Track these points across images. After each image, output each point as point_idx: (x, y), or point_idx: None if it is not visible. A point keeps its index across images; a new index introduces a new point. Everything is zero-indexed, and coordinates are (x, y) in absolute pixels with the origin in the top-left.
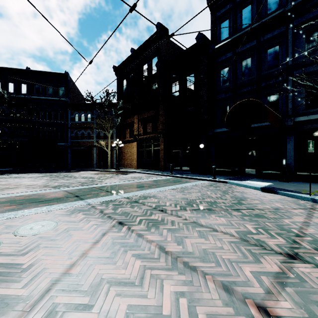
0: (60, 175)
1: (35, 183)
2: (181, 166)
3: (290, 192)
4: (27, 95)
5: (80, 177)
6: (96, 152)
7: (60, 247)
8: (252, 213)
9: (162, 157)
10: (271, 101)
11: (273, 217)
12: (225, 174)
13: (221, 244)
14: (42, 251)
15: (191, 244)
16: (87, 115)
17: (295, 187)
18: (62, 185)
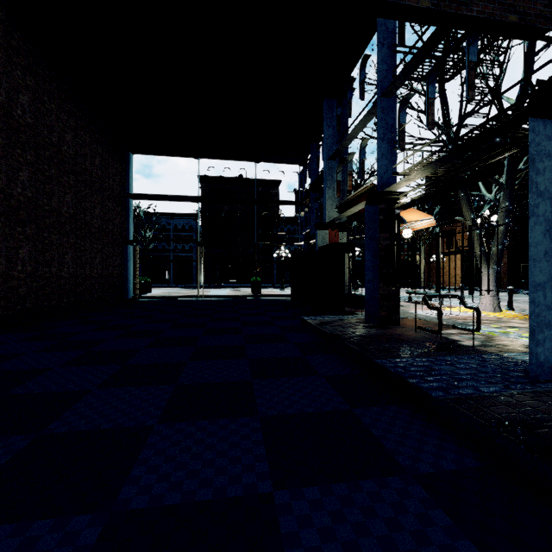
0: None
1: None
2: None
3: None
4: None
5: None
6: None
7: None
8: None
9: (505, 273)
10: None
11: None
12: None
13: None
14: None
15: None
16: None
17: None
18: None
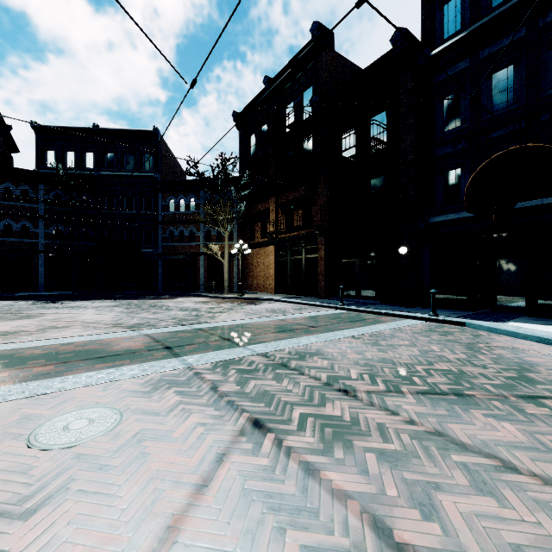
0: (143, 304)
1: (99, 319)
2: (359, 290)
3: None
4: (94, 171)
5: (176, 308)
6: (203, 265)
7: (116, 496)
8: None
9: (323, 273)
10: None
11: None
12: (453, 307)
13: None
14: (72, 506)
15: (462, 517)
16: (189, 200)
17: None
18: (145, 324)
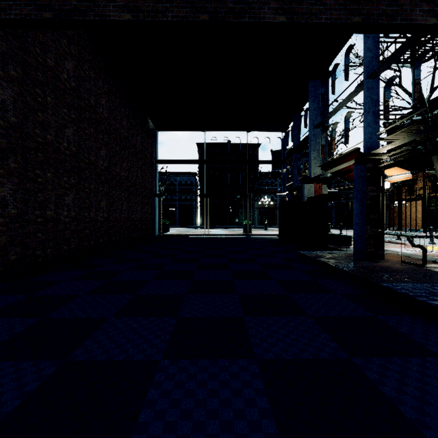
0: None
1: None
2: None
3: None
4: None
5: None
6: None
7: None
8: None
9: None
10: None
11: None
12: None
13: None
14: None
15: None
16: None
17: None
18: None
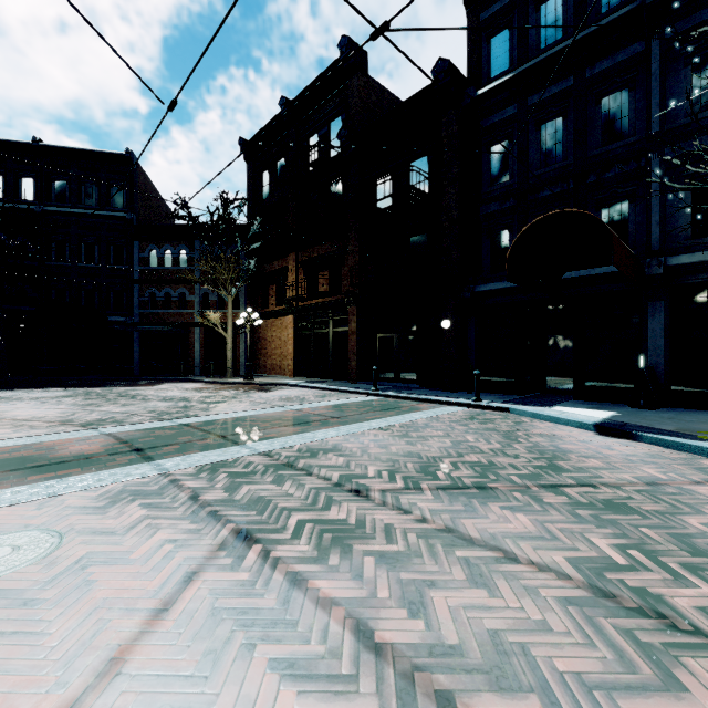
0: (109, 393)
1: (40, 414)
2: (398, 372)
3: (669, 435)
4: (34, 204)
5: (157, 397)
6: (199, 339)
7: (44, 634)
8: (596, 499)
9: (354, 351)
10: (609, 219)
11: (652, 509)
12: (501, 390)
13: (539, 611)
14: None
15: (449, 611)
16: (178, 252)
17: (676, 423)
18: (108, 420)
